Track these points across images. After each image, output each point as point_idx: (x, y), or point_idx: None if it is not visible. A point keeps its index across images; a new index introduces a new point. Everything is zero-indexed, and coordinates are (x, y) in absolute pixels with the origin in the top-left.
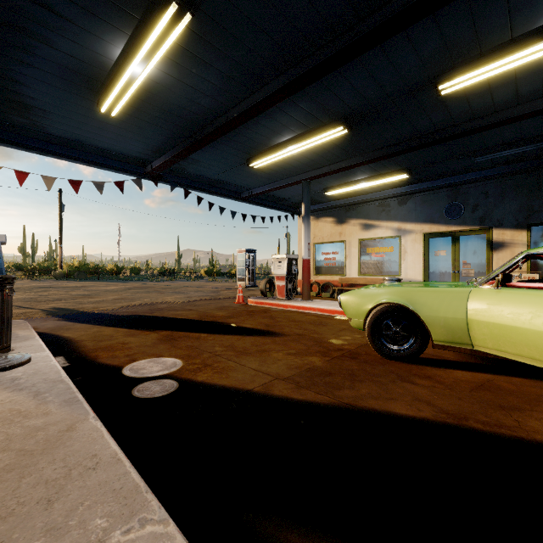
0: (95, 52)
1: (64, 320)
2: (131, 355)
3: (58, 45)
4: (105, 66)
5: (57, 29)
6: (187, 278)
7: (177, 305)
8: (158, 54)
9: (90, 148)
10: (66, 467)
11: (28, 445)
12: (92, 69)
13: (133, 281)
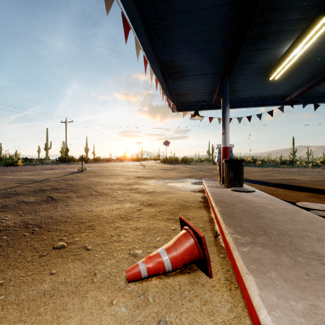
0: (274, 55)
1: (244, 182)
2: (295, 199)
3: (257, 61)
4: (277, 58)
5: (259, 55)
6: (304, 166)
7: (307, 181)
8: (314, 38)
9: (256, 99)
10: (308, 218)
11: (285, 210)
12: (270, 63)
13: (264, 167)
